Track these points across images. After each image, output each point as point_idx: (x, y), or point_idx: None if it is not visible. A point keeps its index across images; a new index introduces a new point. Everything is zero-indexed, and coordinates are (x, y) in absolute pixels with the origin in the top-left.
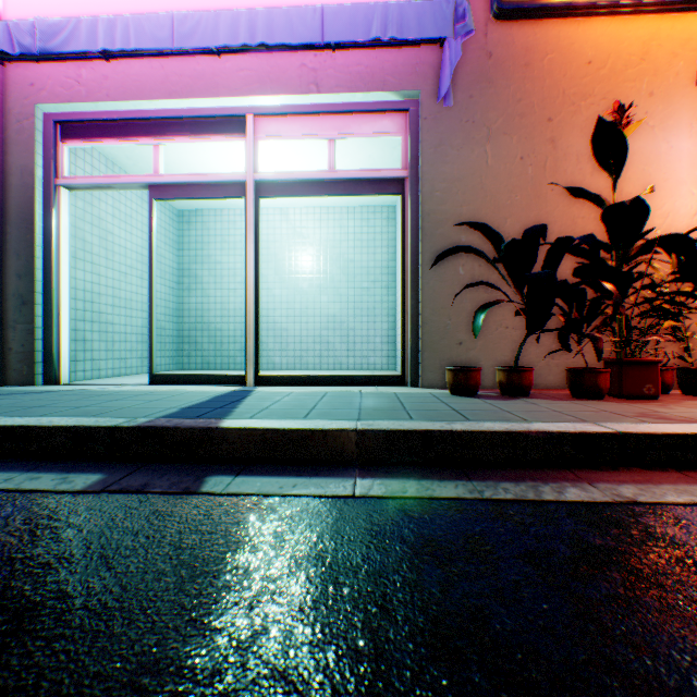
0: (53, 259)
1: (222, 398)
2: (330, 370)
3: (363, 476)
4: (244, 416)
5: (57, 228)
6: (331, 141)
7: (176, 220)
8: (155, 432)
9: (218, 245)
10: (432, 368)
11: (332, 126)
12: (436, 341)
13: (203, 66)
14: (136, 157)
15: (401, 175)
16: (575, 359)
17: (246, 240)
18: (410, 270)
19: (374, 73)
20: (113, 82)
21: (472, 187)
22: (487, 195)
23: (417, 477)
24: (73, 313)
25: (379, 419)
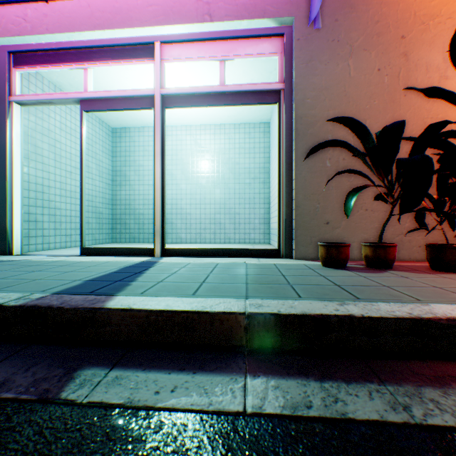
0: (7, 158)
1: (128, 269)
2: (221, 243)
3: (253, 372)
4: (136, 292)
5: (10, 134)
6: (221, 62)
7: (111, 135)
8: (38, 312)
9: (141, 153)
10: (304, 243)
11: (222, 50)
12: (307, 221)
13: (120, 4)
14: (76, 84)
15: (278, 87)
16: (424, 236)
17: (155, 141)
18: (285, 164)
19: (256, 4)
20: (51, 18)
21: (337, 95)
22: (349, 101)
23: (317, 375)
24: (26, 200)
25: (267, 297)
